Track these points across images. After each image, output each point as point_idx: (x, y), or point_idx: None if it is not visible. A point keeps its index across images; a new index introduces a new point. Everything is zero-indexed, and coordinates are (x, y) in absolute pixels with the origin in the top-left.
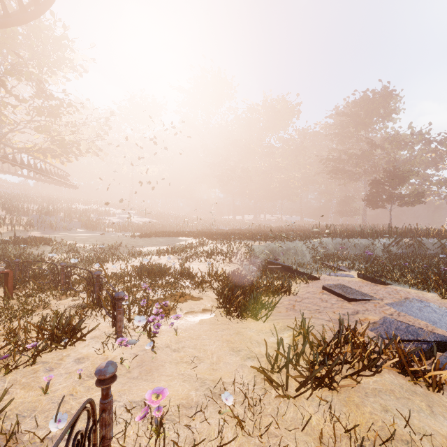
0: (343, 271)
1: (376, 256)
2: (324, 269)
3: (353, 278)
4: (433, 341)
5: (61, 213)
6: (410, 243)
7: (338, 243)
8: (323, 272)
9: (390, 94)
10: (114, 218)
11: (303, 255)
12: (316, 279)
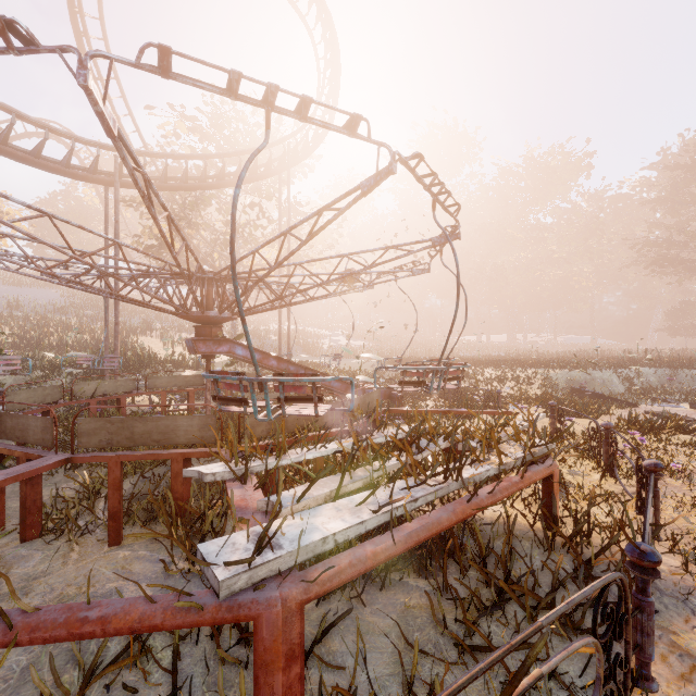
0: (671, 403)
1: None
2: (645, 397)
3: (684, 409)
4: None
5: (270, 336)
6: None
7: (665, 374)
8: (642, 403)
9: None
10: (326, 342)
11: (613, 386)
12: (635, 407)
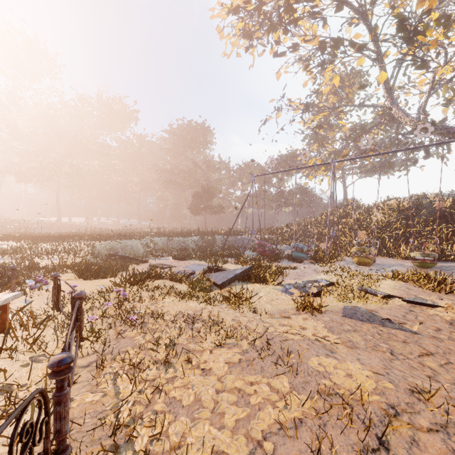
0: (165, 257)
1: (189, 248)
2: (151, 256)
3: (170, 260)
4: (190, 273)
5: None
6: (209, 239)
7: (166, 241)
8: (151, 259)
9: (207, 129)
10: None
11: (138, 250)
12: (146, 262)
